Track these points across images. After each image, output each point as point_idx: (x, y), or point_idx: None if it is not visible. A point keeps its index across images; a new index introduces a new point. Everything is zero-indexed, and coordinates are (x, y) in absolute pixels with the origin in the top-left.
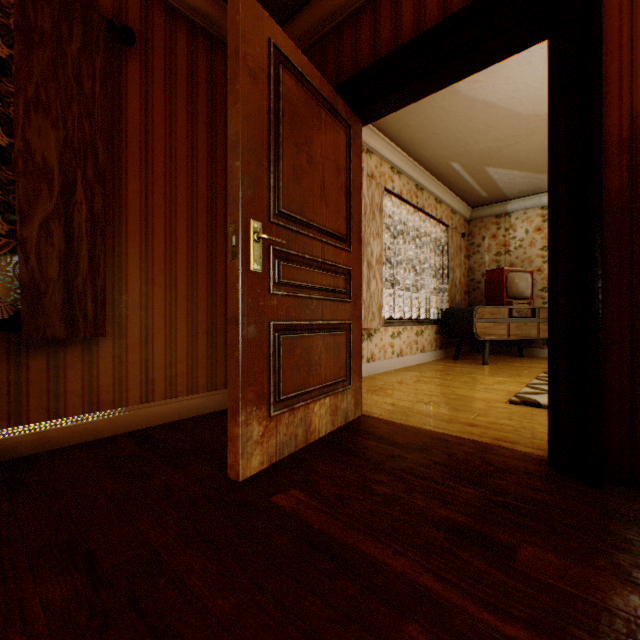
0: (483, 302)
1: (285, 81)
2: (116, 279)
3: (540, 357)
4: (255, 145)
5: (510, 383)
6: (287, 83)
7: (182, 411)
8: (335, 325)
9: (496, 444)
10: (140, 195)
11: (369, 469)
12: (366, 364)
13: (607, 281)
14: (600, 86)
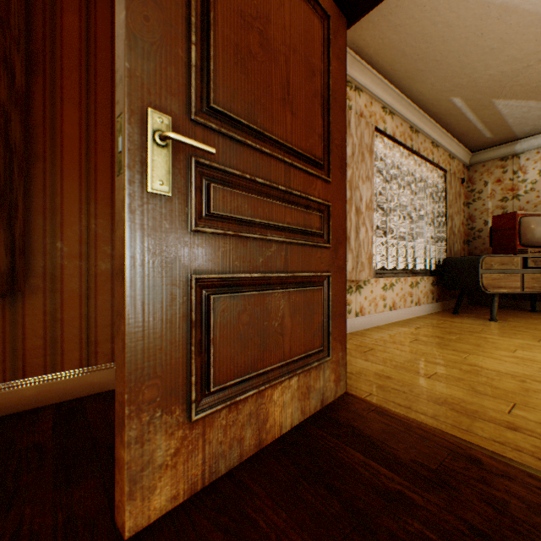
0: (485, 251)
1: None
2: (48, 224)
3: None
4: None
5: (539, 349)
6: None
7: None
8: (306, 278)
9: None
10: (79, 127)
11: (348, 534)
12: (354, 318)
13: None
14: None
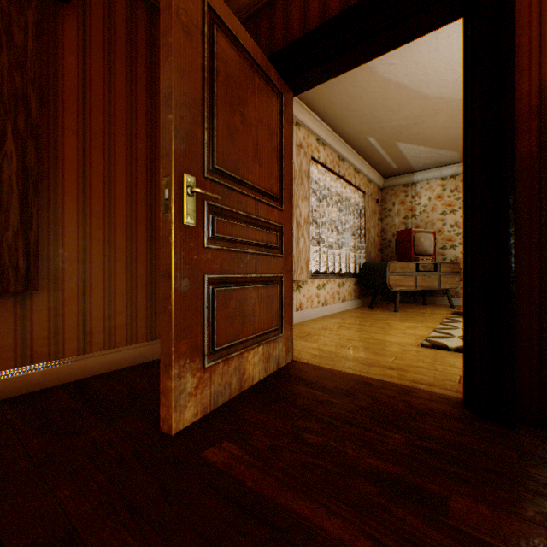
0: (393, 258)
1: (219, 42)
2: (51, 233)
3: (440, 305)
4: (189, 100)
5: (419, 328)
6: (221, 44)
7: (121, 361)
8: (268, 278)
9: (415, 387)
10: (77, 151)
11: (300, 416)
12: (295, 312)
13: (518, 237)
14: (513, 56)
